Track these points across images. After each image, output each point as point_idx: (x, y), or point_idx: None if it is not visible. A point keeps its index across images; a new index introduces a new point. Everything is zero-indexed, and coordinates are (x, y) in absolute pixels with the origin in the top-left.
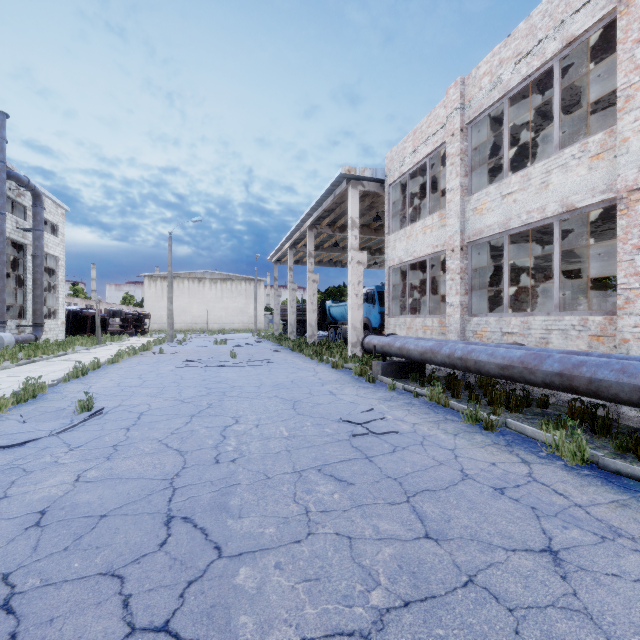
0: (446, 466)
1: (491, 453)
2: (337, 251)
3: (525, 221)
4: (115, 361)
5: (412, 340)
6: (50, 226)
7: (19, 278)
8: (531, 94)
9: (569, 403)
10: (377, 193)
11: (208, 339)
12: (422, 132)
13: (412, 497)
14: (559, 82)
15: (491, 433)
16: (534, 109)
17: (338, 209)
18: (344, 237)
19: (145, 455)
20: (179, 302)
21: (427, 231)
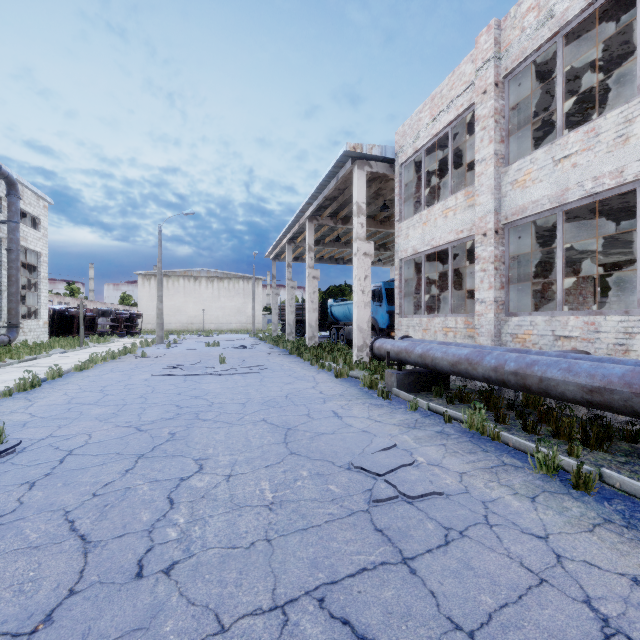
0: (554, 589)
1: (615, 548)
2: (339, 246)
3: (591, 190)
4: (85, 367)
5: (438, 346)
6: (31, 219)
7: None
8: (589, 34)
9: None
10: (386, 175)
11: (202, 340)
12: (442, 97)
13: None
14: None
15: (586, 495)
16: (588, 58)
17: (341, 197)
18: (347, 231)
19: (21, 553)
20: (174, 301)
21: (449, 214)
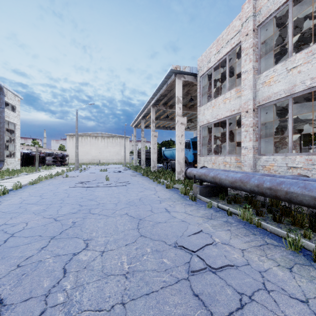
0: None
1: None
2: (168, 120)
3: (309, 85)
4: (35, 183)
5: (222, 172)
6: (11, 107)
7: None
8: (305, 1)
9: None
10: (192, 82)
11: (98, 168)
12: (223, 39)
13: None
14: None
15: None
16: (303, 15)
17: (169, 94)
18: (171, 112)
19: None
20: (85, 148)
21: (226, 101)
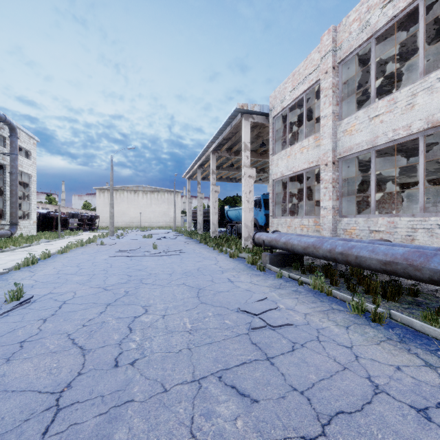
0: (351, 372)
1: (390, 352)
2: (232, 170)
3: (391, 138)
4: (64, 251)
5: (295, 236)
6: (25, 152)
7: (0, 189)
8: (392, 36)
9: (435, 292)
10: (263, 124)
11: (140, 234)
12: (300, 74)
13: (327, 426)
14: (424, 18)
15: (379, 325)
16: (392, 51)
17: (234, 137)
18: (238, 160)
19: (46, 355)
20: (120, 207)
21: (304, 151)
